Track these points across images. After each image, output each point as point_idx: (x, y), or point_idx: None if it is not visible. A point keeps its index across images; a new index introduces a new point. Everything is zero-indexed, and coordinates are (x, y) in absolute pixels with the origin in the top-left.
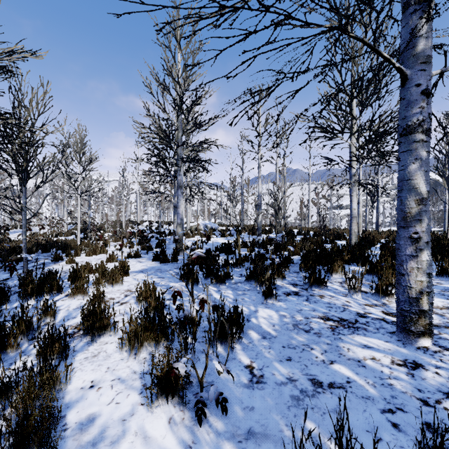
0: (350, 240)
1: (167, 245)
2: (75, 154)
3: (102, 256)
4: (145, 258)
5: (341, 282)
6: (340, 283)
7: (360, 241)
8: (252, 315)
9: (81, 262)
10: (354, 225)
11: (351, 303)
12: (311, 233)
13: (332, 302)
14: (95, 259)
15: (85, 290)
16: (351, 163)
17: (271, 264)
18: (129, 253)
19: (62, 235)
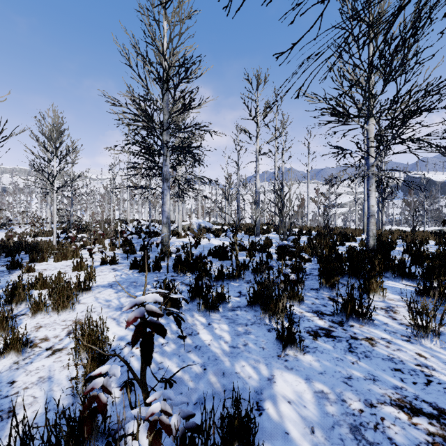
0: (367, 243)
1: (154, 247)
2: (50, 144)
3: (73, 261)
4: (123, 265)
5: (385, 309)
6: (386, 312)
7: (377, 244)
8: (265, 391)
9: (43, 270)
10: (372, 225)
11: (428, 359)
12: (313, 233)
13: (396, 357)
14: (62, 265)
15: (5, 326)
16: (369, 151)
17: (283, 281)
18: (104, 259)
19: (42, 235)
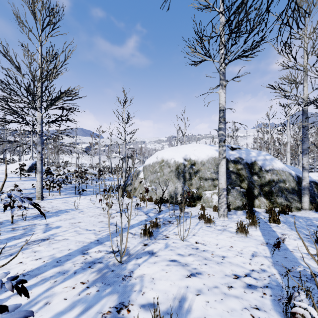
0: None
1: None
2: None
3: None
4: None
5: None
6: None
7: None
8: None
9: None
10: None
11: None
12: None
13: None
14: None
15: None
16: None
17: None
18: None
19: None
